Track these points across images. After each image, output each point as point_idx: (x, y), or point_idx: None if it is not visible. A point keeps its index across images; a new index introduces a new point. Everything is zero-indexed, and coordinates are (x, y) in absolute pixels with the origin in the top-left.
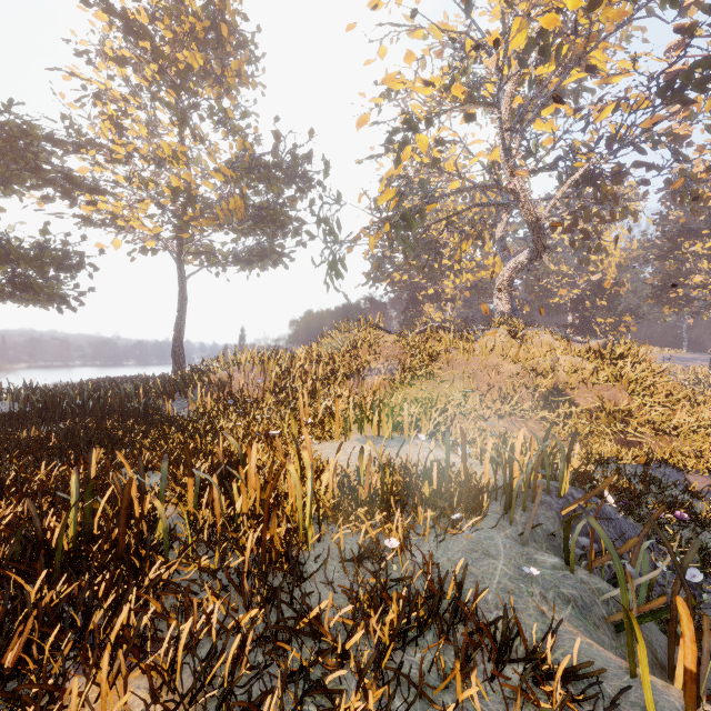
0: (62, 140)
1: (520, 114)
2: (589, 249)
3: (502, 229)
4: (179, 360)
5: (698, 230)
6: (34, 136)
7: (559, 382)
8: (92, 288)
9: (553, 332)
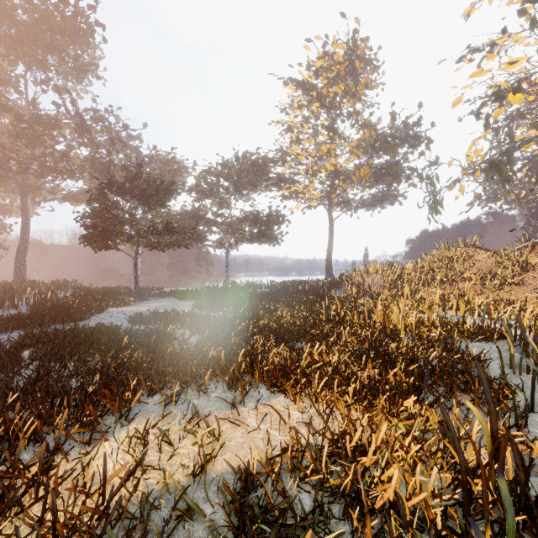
0: (277, 161)
1: None
2: None
3: None
4: (329, 271)
5: None
6: (266, 162)
7: None
8: (287, 232)
9: None
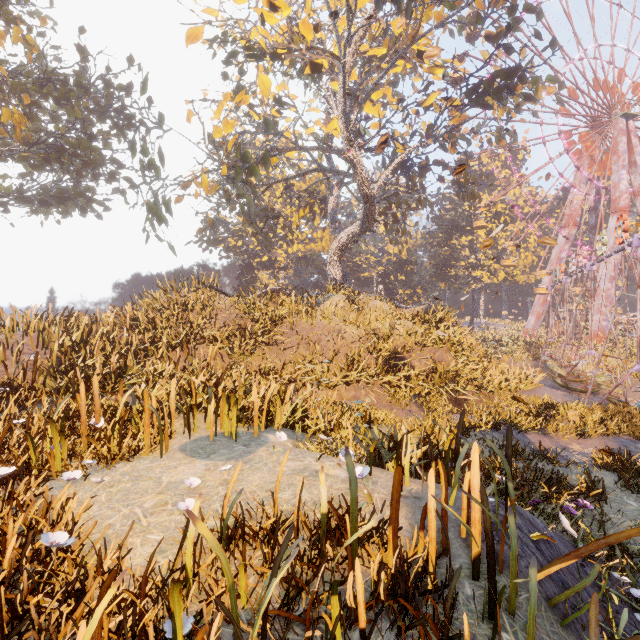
0: None
1: (357, 88)
2: (398, 231)
3: (334, 202)
4: None
5: (463, 226)
6: None
7: (397, 346)
8: None
9: (382, 299)
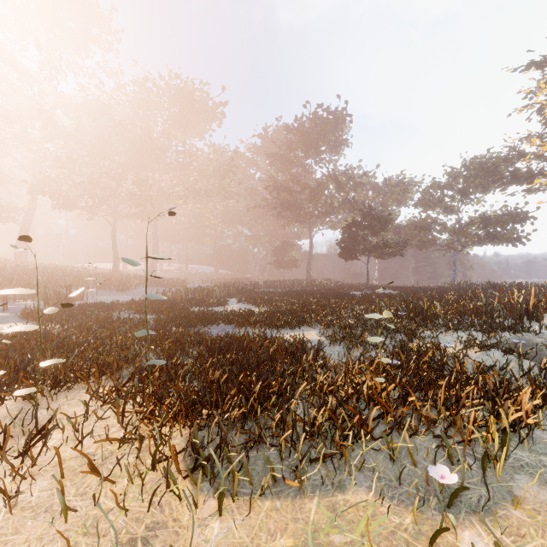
0: (511, 158)
1: None
2: None
3: None
4: None
5: None
6: (498, 162)
7: None
8: (534, 229)
9: None
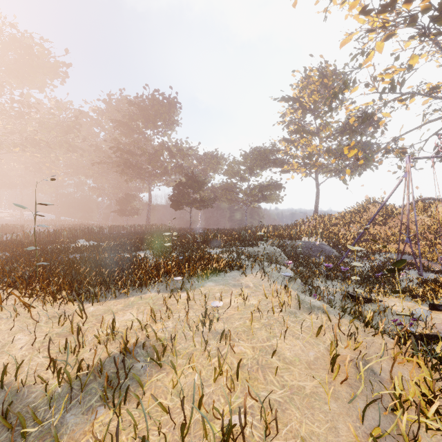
0: (273, 151)
1: None
2: None
3: None
4: None
5: None
6: (267, 152)
7: None
8: (285, 194)
9: None
